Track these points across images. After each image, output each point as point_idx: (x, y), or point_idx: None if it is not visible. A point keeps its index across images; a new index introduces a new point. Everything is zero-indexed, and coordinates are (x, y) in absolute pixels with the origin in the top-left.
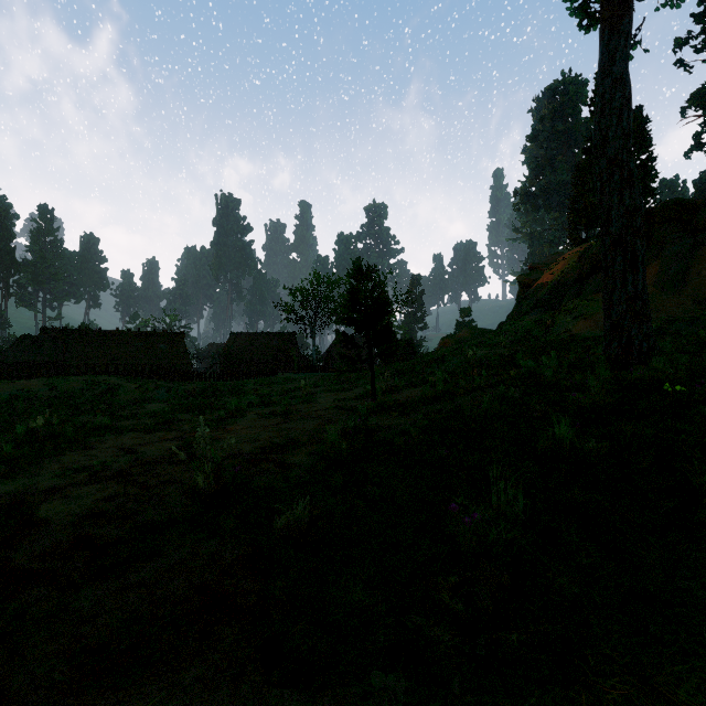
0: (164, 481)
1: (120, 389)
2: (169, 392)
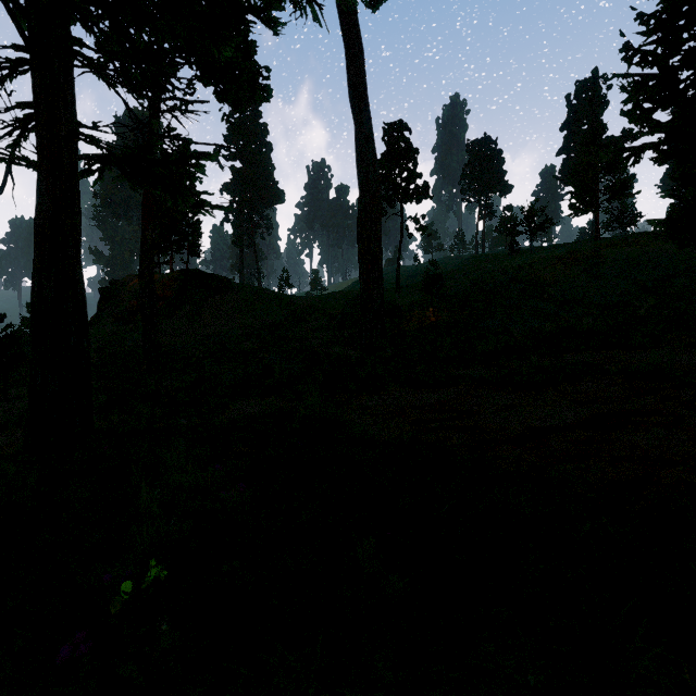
0: None
1: None
2: None
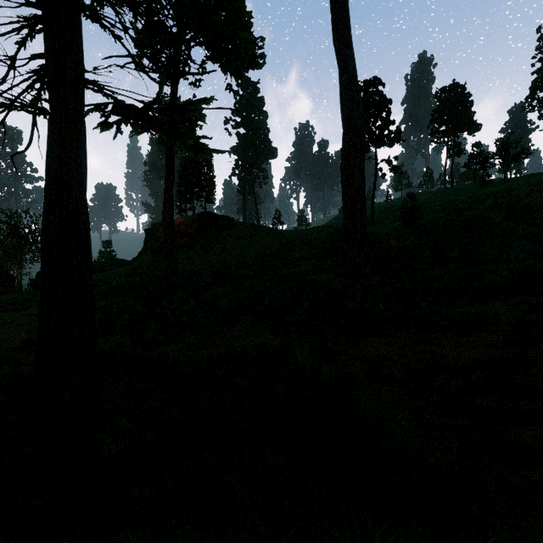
0: None
1: None
2: None
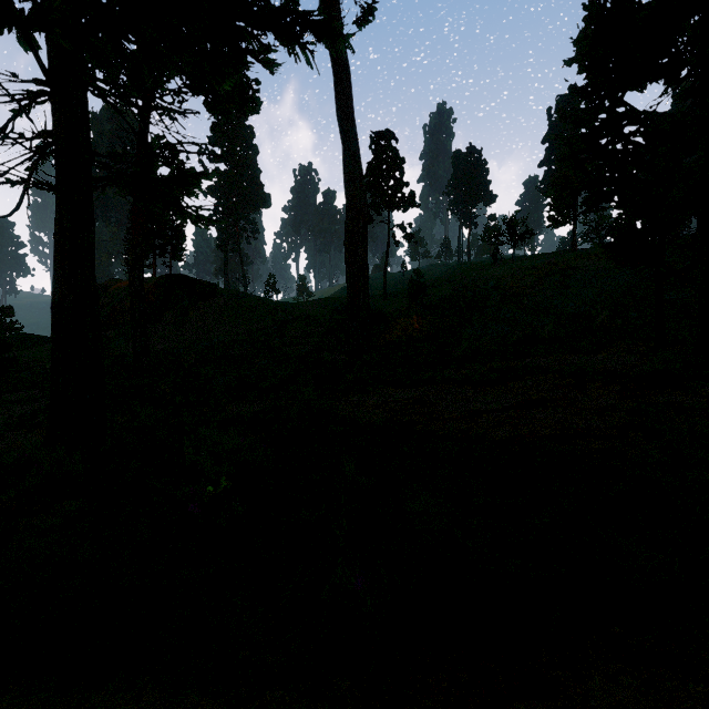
0: None
1: None
2: None
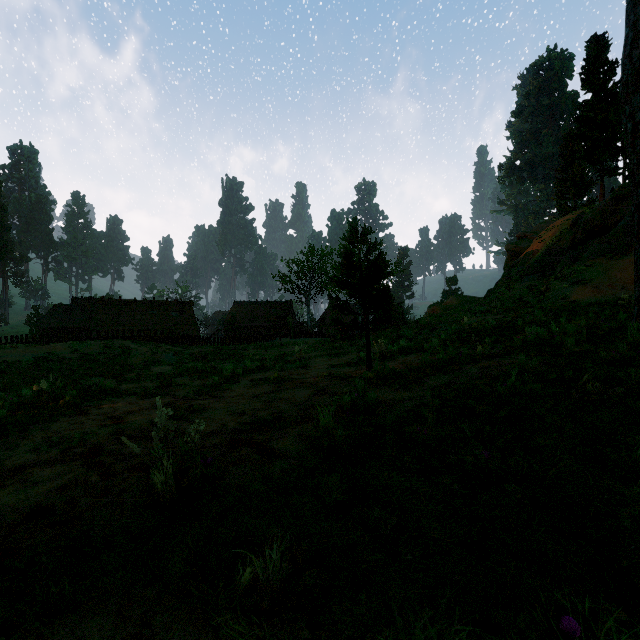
0: (131, 466)
1: (133, 353)
2: (176, 355)
